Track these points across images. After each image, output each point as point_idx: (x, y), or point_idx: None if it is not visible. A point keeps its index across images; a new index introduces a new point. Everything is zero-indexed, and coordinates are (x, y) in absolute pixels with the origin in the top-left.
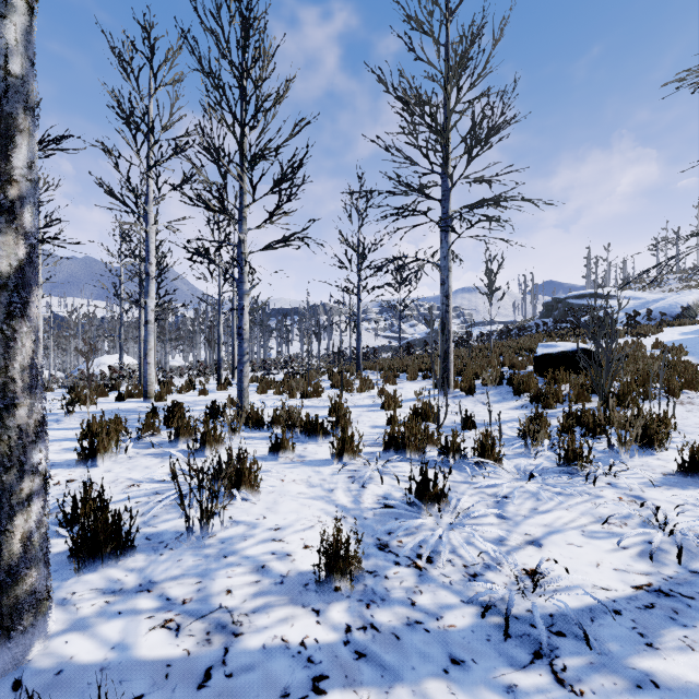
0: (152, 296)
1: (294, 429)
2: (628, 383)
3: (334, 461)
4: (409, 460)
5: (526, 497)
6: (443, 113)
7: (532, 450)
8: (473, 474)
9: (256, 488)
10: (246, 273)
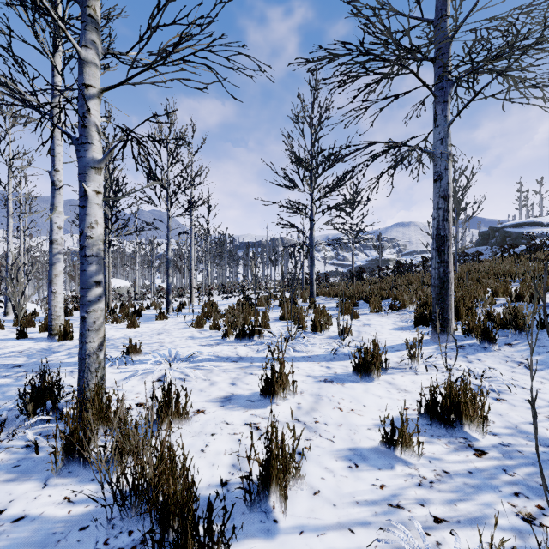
0: (59, 210)
1: (135, 508)
2: None
3: None
4: None
5: None
6: None
7: None
8: None
9: None
10: (93, 126)
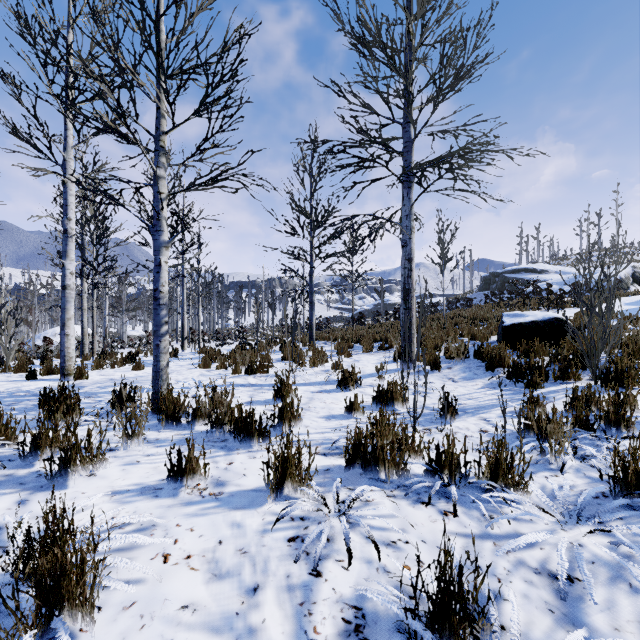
0: (71, 257)
1: (220, 428)
2: (620, 358)
3: (268, 498)
4: (384, 485)
5: (607, 580)
6: (405, 55)
7: (552, 458)
8: (496, 521)
9: (100, 592)
10: (164, 219)
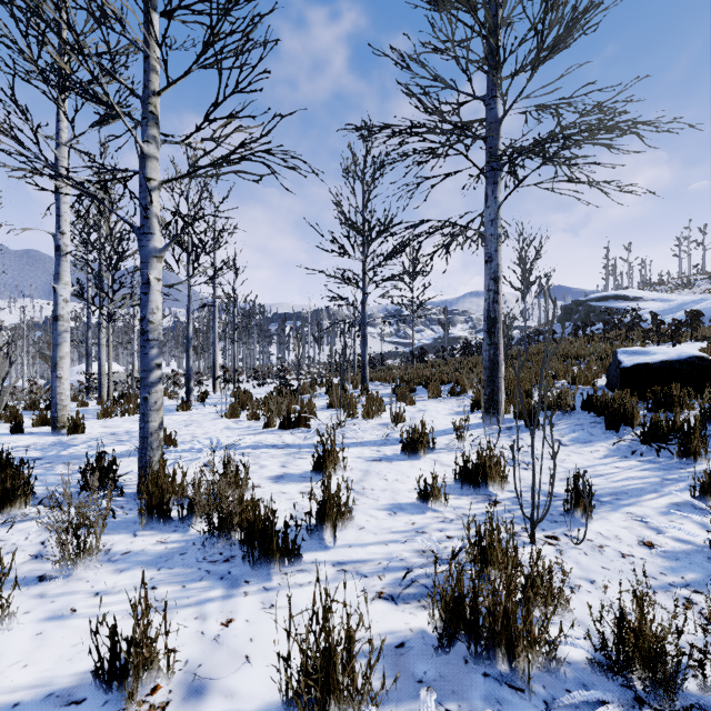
0: (65, 280)
1: (224, 536)
2: None
3: None
4: (518, 699)
5: None
6: (490, 8)
7: None
8: None
9: None
10: (154, 217)
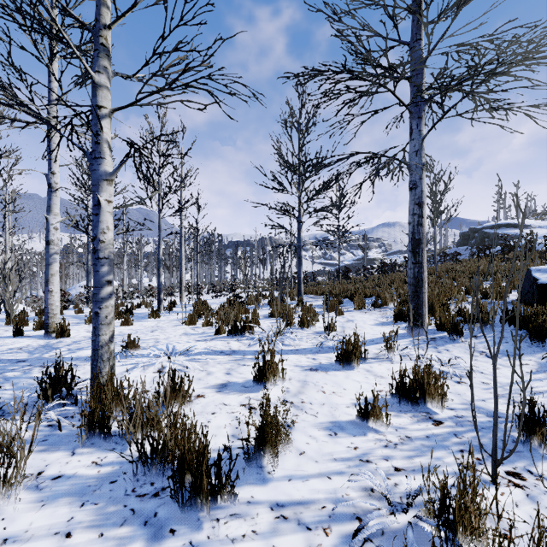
0: (55, 212)
1: (156, 464)
2: None
3: None
4: None
5: None
6: None
7: None
8: None
9: None
10: (105, 143)
